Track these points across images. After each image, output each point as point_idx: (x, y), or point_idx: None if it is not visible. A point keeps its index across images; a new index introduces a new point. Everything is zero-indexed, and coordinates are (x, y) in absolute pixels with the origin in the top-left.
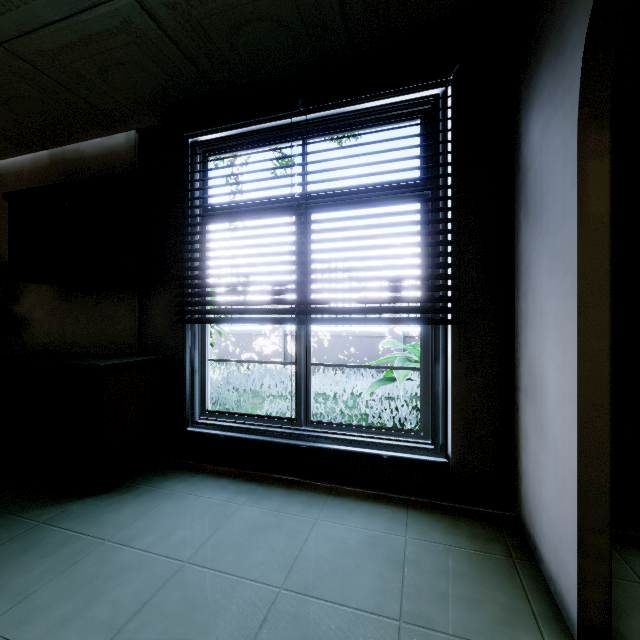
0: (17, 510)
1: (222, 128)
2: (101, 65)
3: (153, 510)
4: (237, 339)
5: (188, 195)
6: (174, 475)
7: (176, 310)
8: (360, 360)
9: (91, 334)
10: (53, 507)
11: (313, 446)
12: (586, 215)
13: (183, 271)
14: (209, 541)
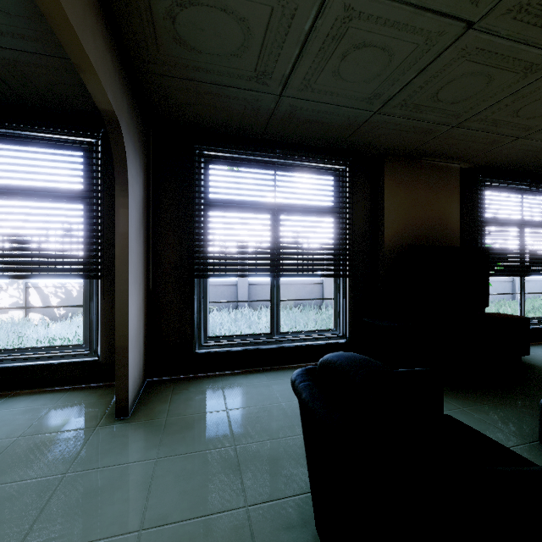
0: None
1: None
2: None
3: None
4: None
5: None
6: None
7: None
8: None
9: None
10: None
11: None
12: (119, 232)
13: None
14: None
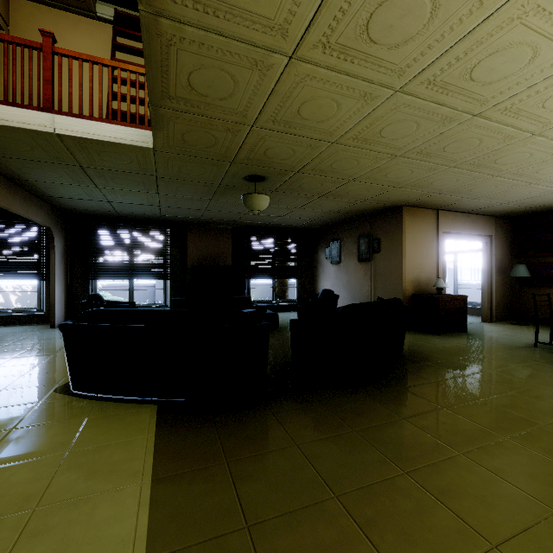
0: None
1: None
2: None
3: None
4: None
5: None
6: None
7: None
8: None
9: None
10: None
11: None
12: (52, 263)
13: None
14: None
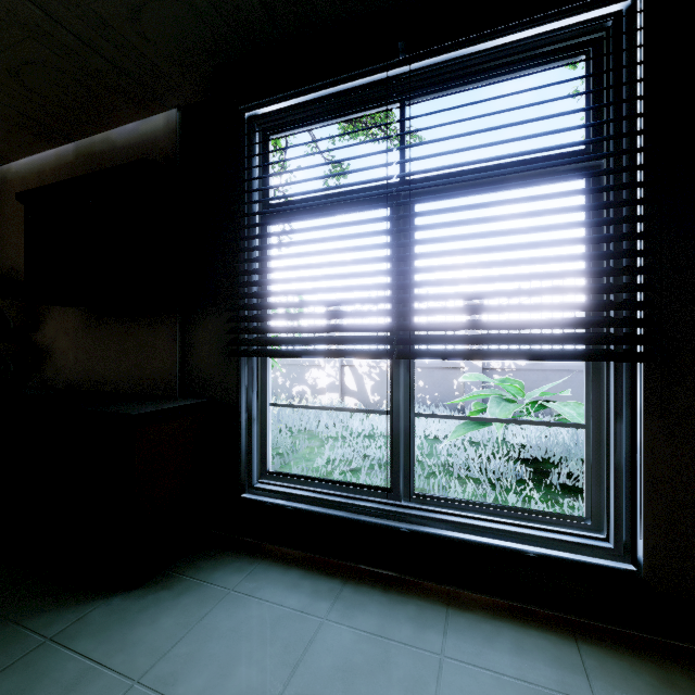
0: (21, 613)
1: (289, 94)
2: (131, 4)
3: (201, 623)
4: (287, 370)
5: (244, 187)
6: (227, 560)
7: (228, 339)
8: (430, 395)
9: (123, 369)
10: (68, 610)
11: (419, 531)
12: None
13: (238, 287)
14: (286, 693)
